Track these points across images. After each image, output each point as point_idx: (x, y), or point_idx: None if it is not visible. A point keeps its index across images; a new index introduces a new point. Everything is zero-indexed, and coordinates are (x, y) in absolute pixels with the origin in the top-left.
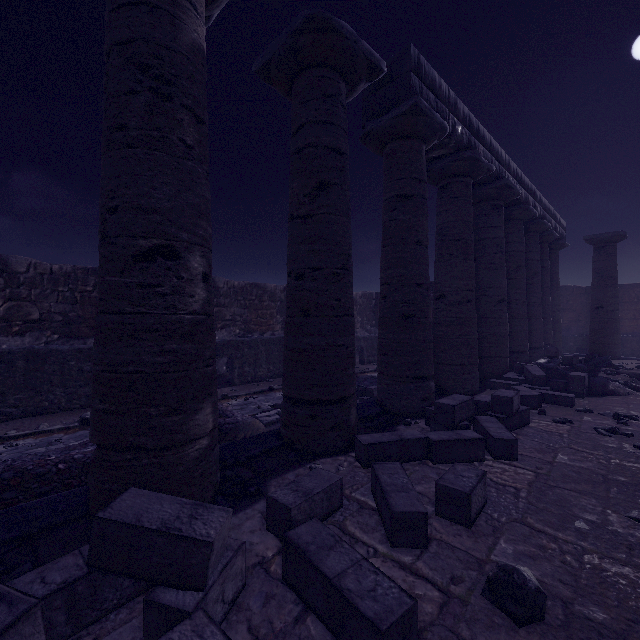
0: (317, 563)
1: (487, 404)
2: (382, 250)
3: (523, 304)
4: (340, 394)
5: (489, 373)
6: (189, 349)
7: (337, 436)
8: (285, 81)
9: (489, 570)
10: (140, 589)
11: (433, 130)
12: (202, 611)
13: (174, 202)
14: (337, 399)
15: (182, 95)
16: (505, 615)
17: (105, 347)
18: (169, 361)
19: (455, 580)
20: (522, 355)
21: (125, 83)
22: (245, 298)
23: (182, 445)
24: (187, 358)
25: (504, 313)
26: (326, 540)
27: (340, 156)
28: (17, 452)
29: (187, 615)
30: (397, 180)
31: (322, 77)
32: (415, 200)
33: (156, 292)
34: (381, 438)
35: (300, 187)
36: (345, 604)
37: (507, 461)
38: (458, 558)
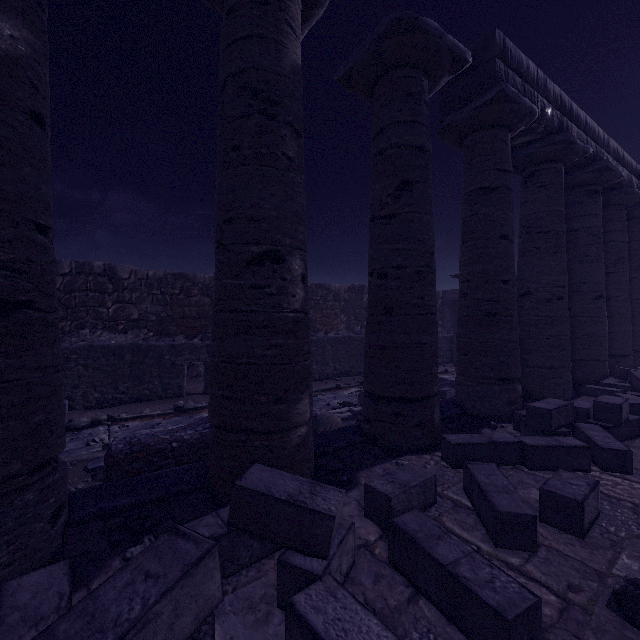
0: (428, 550)
1: (586, 411)
2: (461, 246)
3: (625, 301)
4: (424, 392)
5: (583, 378)
6: (292, 344)
7: (421, 434)
8: (366, 86)
9: (612, 584)
10: (265, 552)
11: (520, 116)
12: (330, 576)
13: (279, 211)
14: (420, 397)
15: (285, 113)
16: (638, 631)
17: (223, 341)
18: (276, 354)
19: (573, 588)
20: (624, 359)
21: (239, 109)
22: (311, 298)
23: (286, 431)
24: (290, 352)
25: (602, 311)
26: (433, 530)
27: (423, 154)
28: (129, 432)
29: (317, 578)
30: (479, 173)
31: (405, 77)
32: (499, 192)
33: (265, 292)
34: (470, 439)
35: (383, 188)
36: (463, 591)
37: (618, 474)
38: (573, 567)
